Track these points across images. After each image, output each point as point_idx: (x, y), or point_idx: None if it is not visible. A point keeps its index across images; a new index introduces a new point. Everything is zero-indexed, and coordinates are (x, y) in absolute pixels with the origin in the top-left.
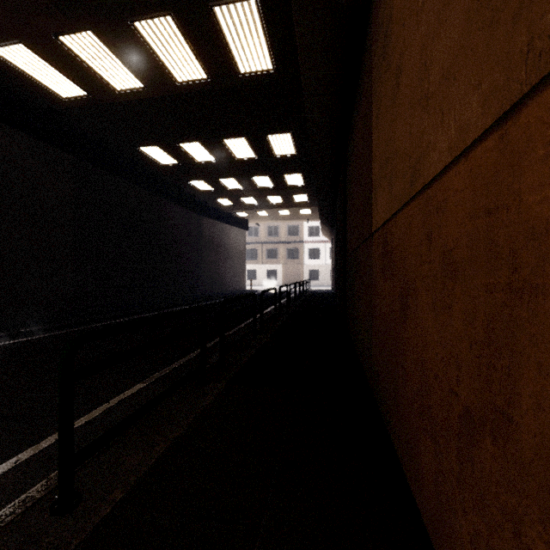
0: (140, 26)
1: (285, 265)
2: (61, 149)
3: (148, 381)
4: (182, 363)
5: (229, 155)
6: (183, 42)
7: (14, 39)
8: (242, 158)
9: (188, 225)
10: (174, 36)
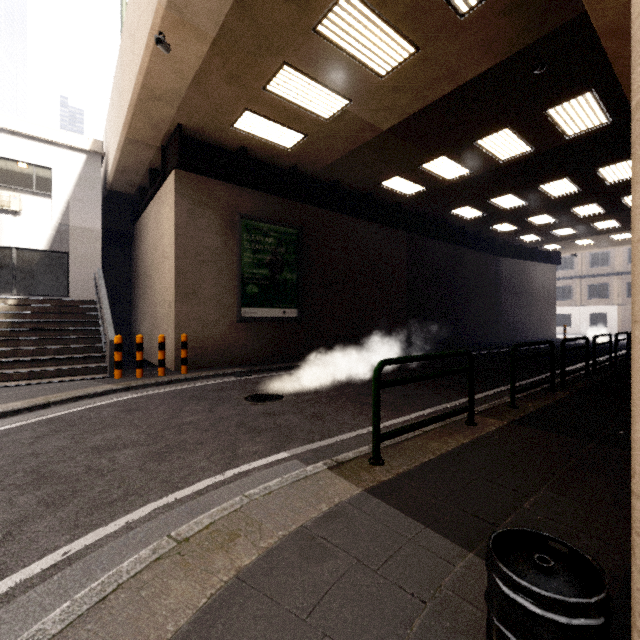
0: (480, 141)
1: (623, 307)
2: (400, 229)
3: (507, 387)
4: (524, 383)
5: (543, 196)
6: (513, 137)
7: (393, 175)
8: (560, 195)
9: (486, 269)
10: (507, 137)
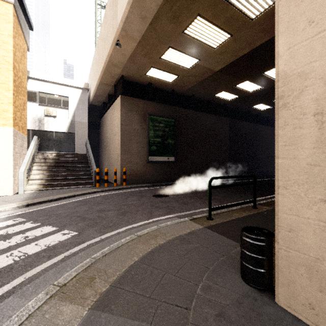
0: (266, 73)
1: None
2: (225, 117)
3: None
4: None
5: None
6: None
7: (221, 91)
8: None
9: (273, 135)
10: None
